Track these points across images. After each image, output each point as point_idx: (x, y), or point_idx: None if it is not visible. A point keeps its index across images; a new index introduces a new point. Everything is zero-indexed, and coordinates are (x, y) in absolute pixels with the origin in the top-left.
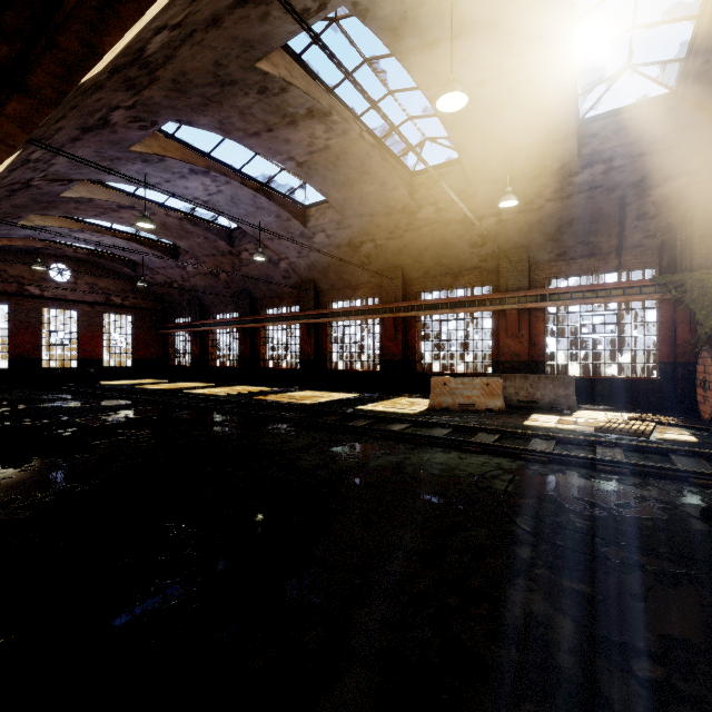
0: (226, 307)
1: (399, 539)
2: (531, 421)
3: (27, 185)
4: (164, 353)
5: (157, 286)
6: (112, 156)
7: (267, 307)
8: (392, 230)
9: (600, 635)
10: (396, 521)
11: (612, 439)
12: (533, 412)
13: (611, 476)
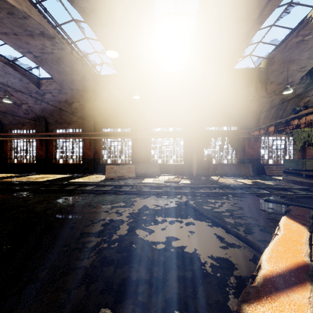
0: None
1: (86, 230)
2: (144, 181)
3: None
4: None
5: None
6: None
7: (13, 129)
8: (88, 99)
9: (150, 242)
10: (85, 224)
11: (167, 184)
12: (146, 177)
13: (165, 196)
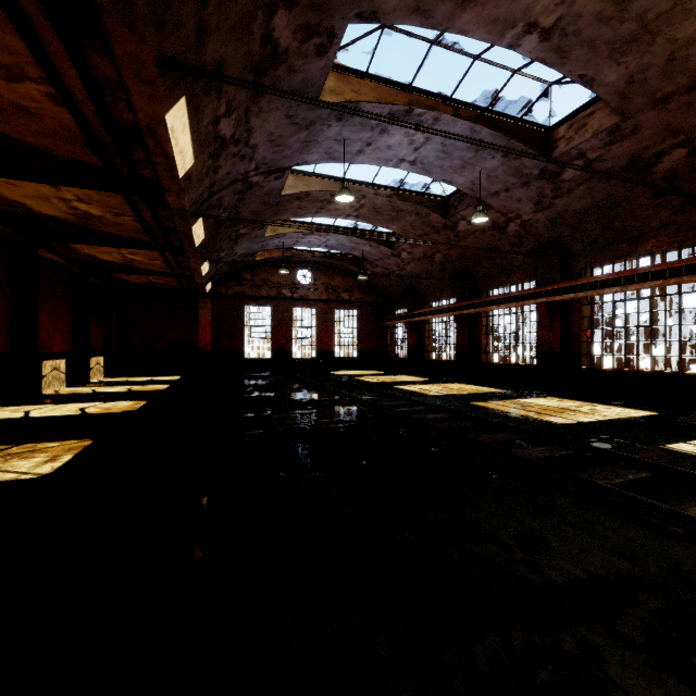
0: (442, 293)
1: None
2: None
3: (248, 183)
4: (384, 345)
5: (377, 279)
6: (305, 120)
7: (490, 287)
8: None
9: None
10: None
11: None
12: None
13: None
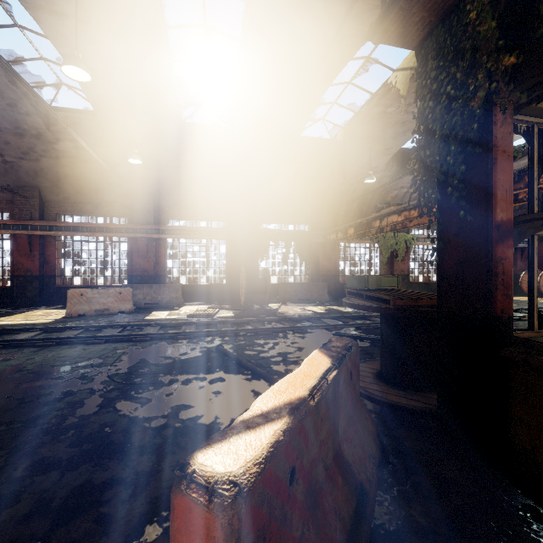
0: None
1: (5, 418)
2: (150, 316)
3: None
4: None
5: None
6: None
7: None
8: (25, 151)
9: (141, 418)
10: (5, 407)
11: (192, 320)
12: (155, 310)
13: (184, 341)
